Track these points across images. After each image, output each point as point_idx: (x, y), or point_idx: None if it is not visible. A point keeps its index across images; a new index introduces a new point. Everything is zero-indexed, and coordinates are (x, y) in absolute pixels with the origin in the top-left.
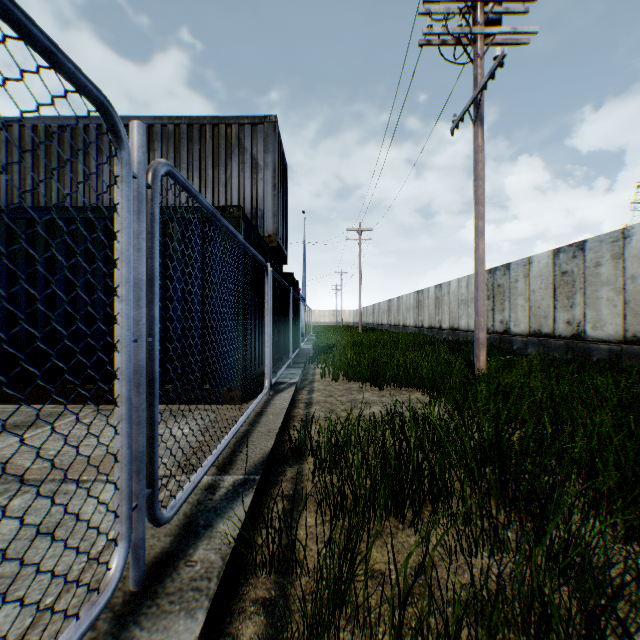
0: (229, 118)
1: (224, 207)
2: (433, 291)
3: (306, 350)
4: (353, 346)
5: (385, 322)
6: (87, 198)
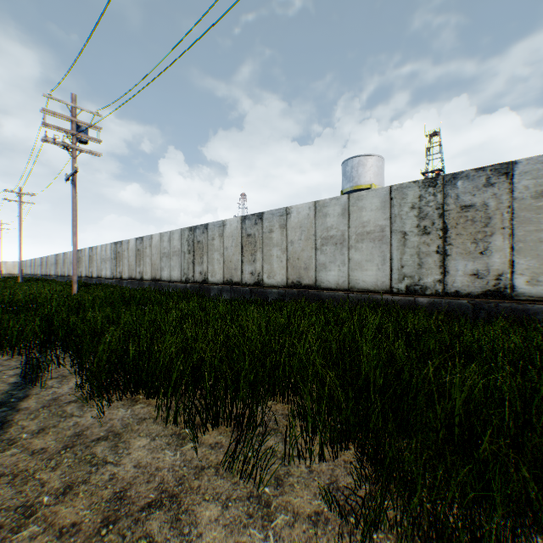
0: None
1: None
2: (88, 251)
3: None
4: (5, 289)
5: (54, 273)
6: None
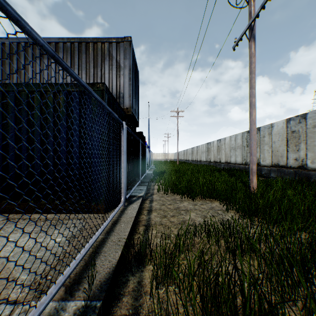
0: (103, 38)
1: (93, 83)
2: (216, 143)
3: (149, 174)
4: (175, 172)
5: (190, 159)
6: None
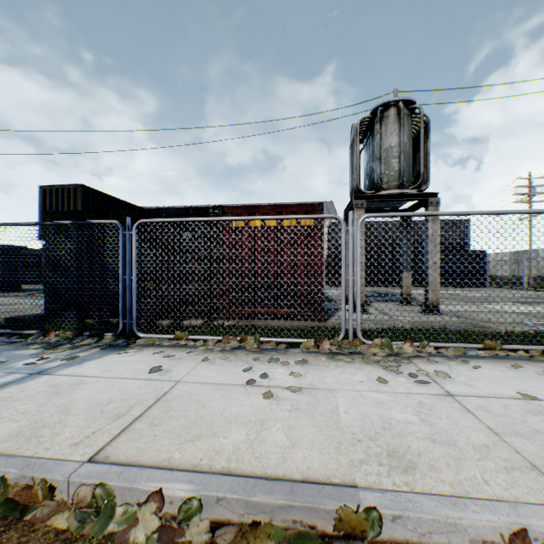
0: (456, 220)
1: (482, 250)
2: None
3: None
4: None
5: None
6: (416, 241)
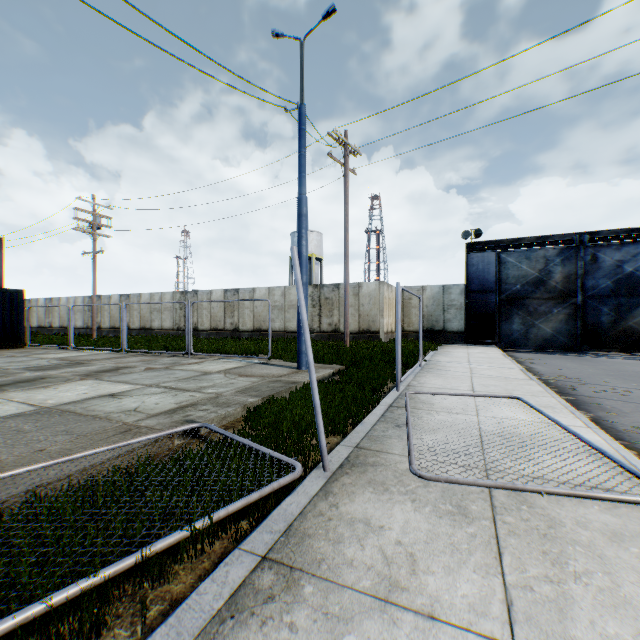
0: None
1: (20, 290)
2: (44, 302)
3: None
4: None
5: None
6: None
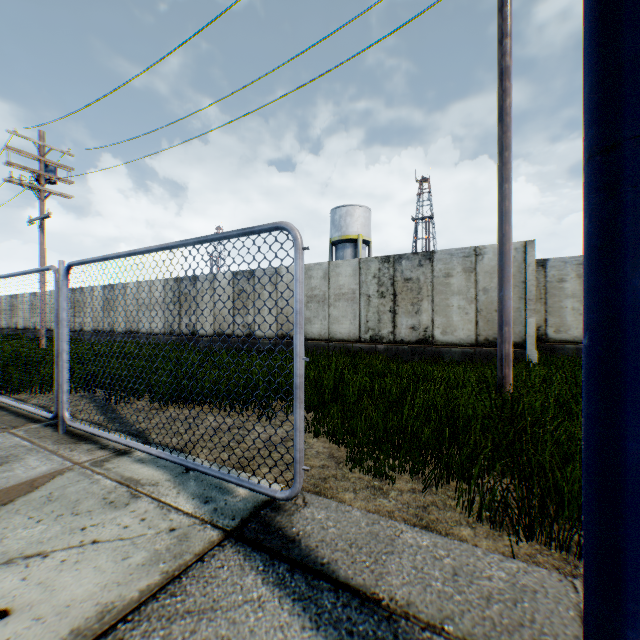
0: None
1: None
2: (30, 297)
3: None
4: None
5: None
6: None
